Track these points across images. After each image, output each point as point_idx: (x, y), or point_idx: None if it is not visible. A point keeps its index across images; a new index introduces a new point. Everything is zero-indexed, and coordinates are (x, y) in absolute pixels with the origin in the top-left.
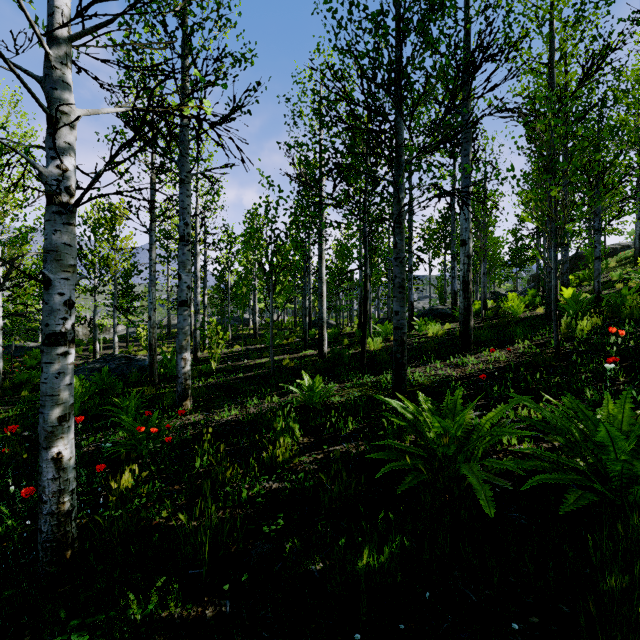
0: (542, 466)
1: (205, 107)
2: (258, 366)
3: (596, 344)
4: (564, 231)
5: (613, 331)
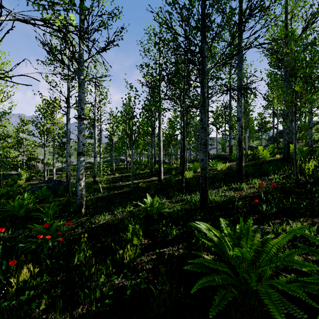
0: None
1: (71, 21)
2: (126, 186)
3: None
4: (302, 111)
5: None
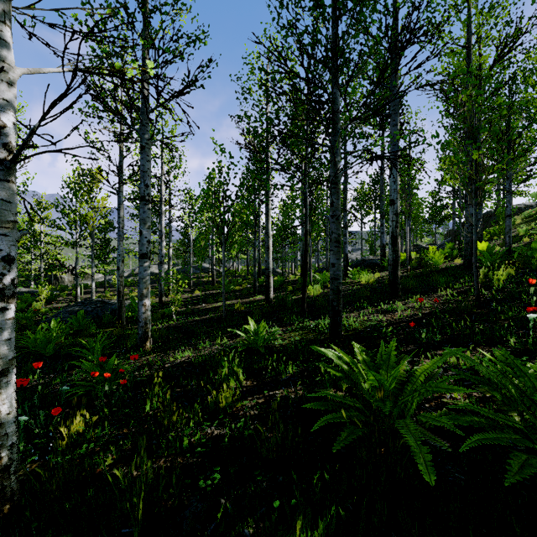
0: (478, 422)
1: (148, 69)
2: (213, 310)
3: (512, 292)
4: (484, 191)
5: (533, 282)
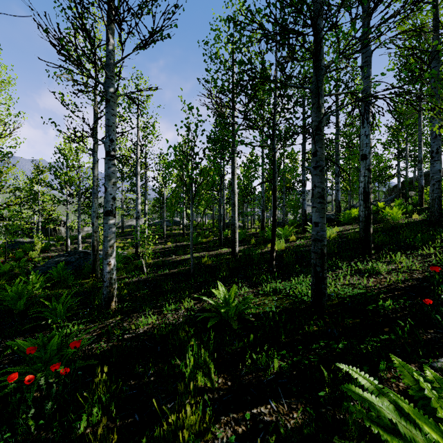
0: None
1: None
2: (182, 262)
3: None
4: None
5: None
